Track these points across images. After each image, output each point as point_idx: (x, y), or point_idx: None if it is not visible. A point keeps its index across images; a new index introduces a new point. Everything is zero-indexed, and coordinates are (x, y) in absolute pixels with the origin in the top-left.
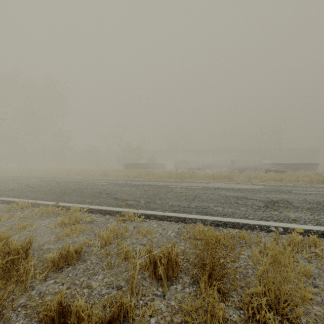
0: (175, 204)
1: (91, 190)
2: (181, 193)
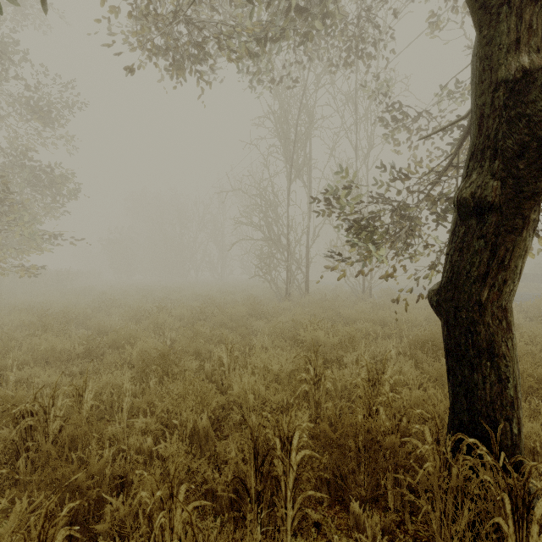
0: None
1: None
2: None
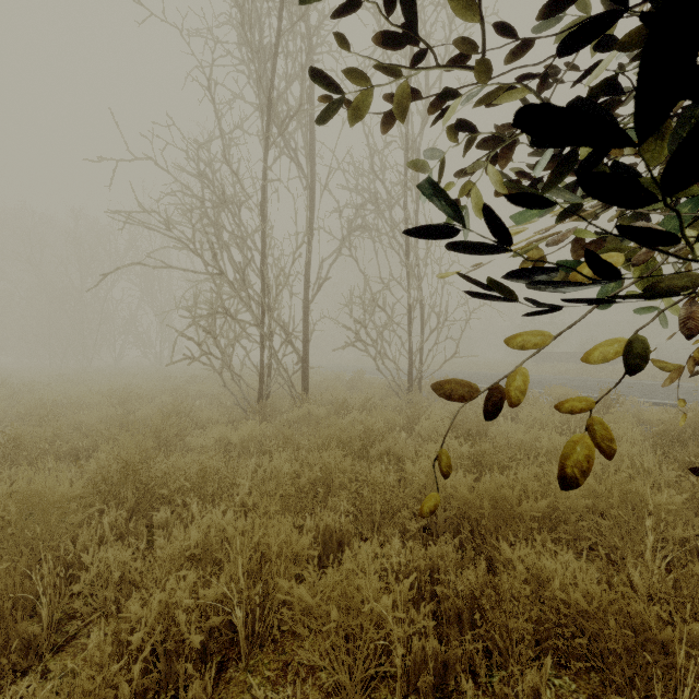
0: (690, 398)
1: (545, 382)
2: (695, 391)
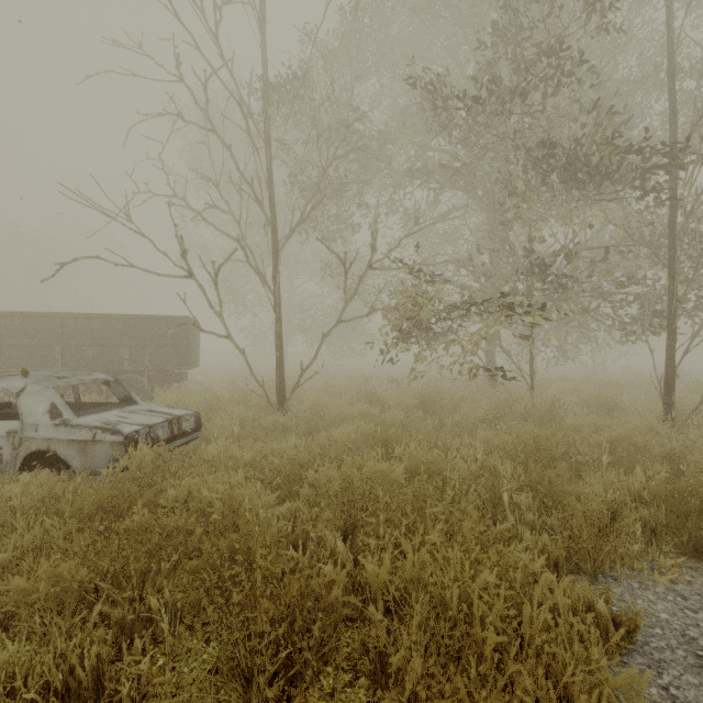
0: None
1: None
2: None
